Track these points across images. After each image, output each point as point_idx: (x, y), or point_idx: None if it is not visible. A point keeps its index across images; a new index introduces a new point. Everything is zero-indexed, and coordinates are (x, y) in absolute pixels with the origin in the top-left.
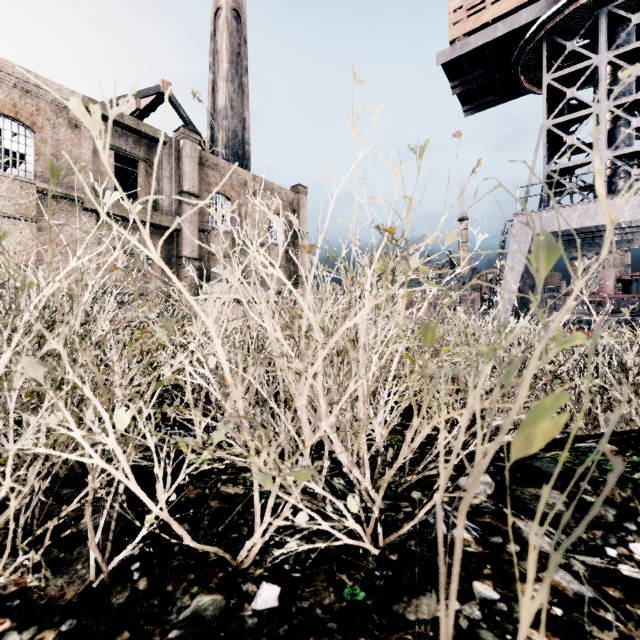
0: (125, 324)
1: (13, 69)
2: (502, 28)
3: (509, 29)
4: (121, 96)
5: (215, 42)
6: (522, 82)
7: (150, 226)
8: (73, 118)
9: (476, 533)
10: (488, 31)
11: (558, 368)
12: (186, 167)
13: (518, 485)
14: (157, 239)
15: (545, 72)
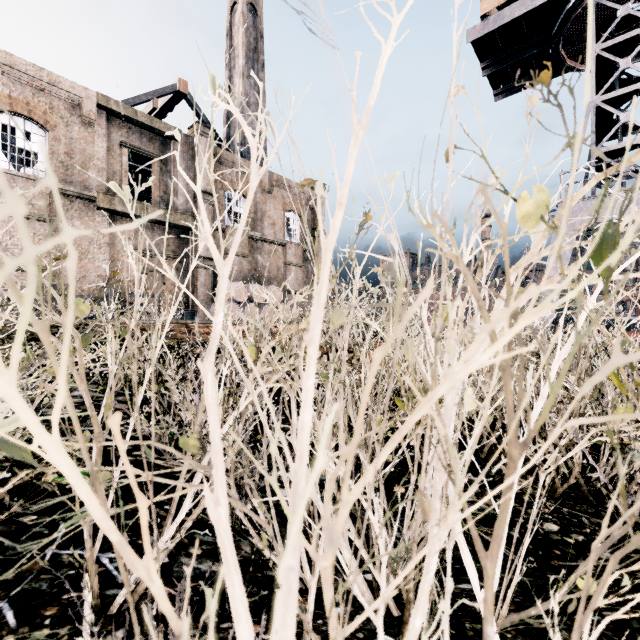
0: None
1: (26, 67)
2: None
3: None
4: (138, 96)
5: (231, 38)
6: (563, 57)
7: (164, 225)
8: (86, 116)
9: None
10: (526, 0)
11: None
12: (201, 164)
13: None
14: (171, 238)
15: (593, 42)
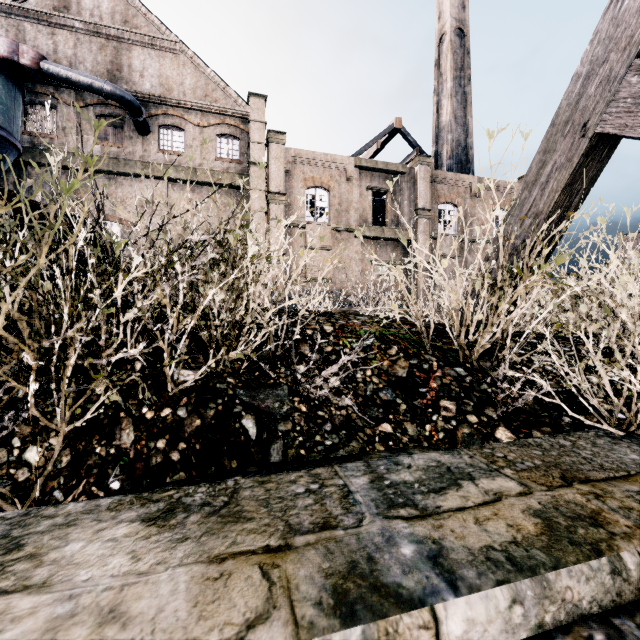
0: None
1: (320, 156)
2: None
3: None
4: (367, 144)
5: (439, 66)
6: None
7: (394, 241)
8: (349, 175)
9: None
10: None
11: None
12: (420, 188)
13: None
14: (398, 250)
15: None
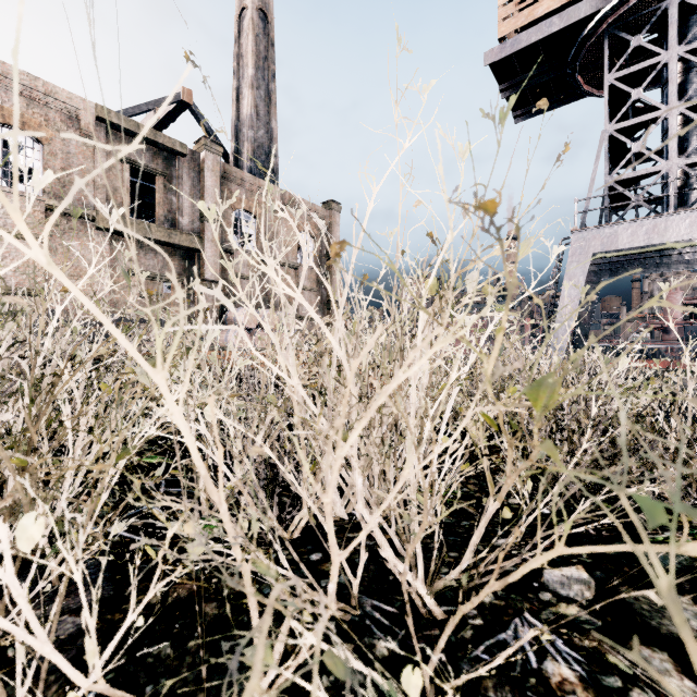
0: (117, 358)
1: (20, 76)
2: (558, 22)
3: (566, 23)
4: (138, 105)
5: (240, 45)
6: (580, 83)
7: (169, 246)
8: (85, 129)
9: (580, 668)
10: (542, 26)
11: (642, 410)
12: (208, 182)
13: (628, 586)
14: (176, 260)
15: (607, 71)
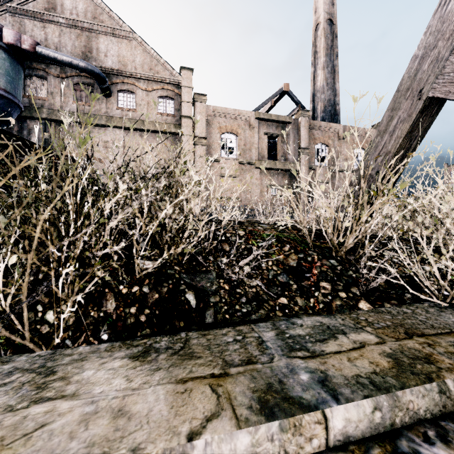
0: None
1: (231, 111)
2: None
3: None
4: (264, 102)
5: (315, 46)
6: None
7: (283, 171)
8: (251, 125)
9: None
10: None
11: None
12: (302, 133)
13: None
14: (286, 177)
15: None
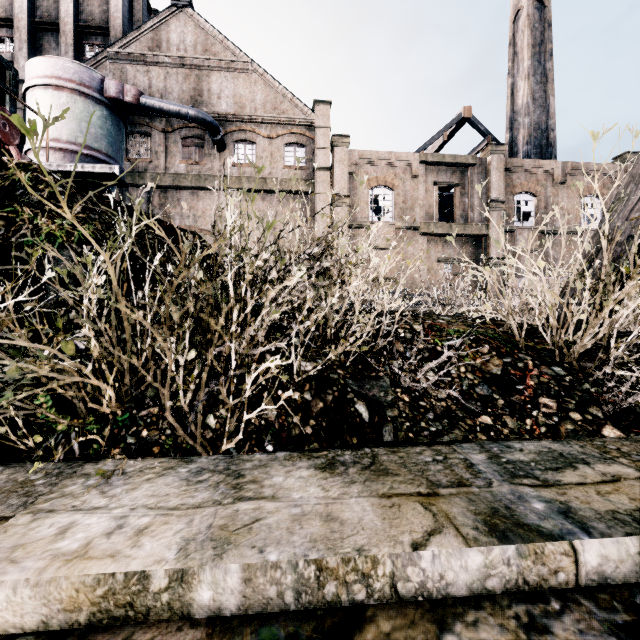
0: None
1: (384, 155)
2: None
3: None
4: (432, 137)
5: (514, 45)
6: None
7: (463, 237)
8: (414, 172)
9: None
10: None
11: None
12: (493, 179)
13: None
14: (468, 246)
15: None
